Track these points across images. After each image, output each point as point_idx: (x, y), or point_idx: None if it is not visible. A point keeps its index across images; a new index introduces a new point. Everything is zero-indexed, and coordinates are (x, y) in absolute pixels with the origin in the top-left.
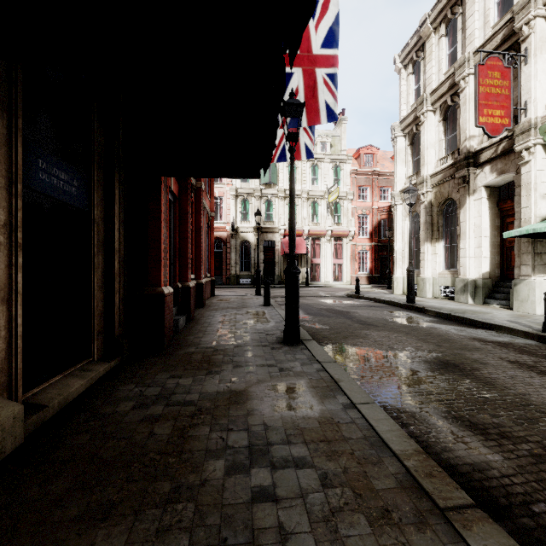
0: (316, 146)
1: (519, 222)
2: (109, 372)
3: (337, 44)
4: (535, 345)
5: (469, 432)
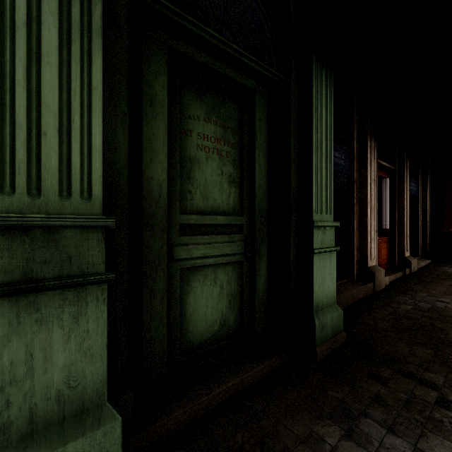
0: None
1: None
2: (429, 263)
3: None
4: None
5: None
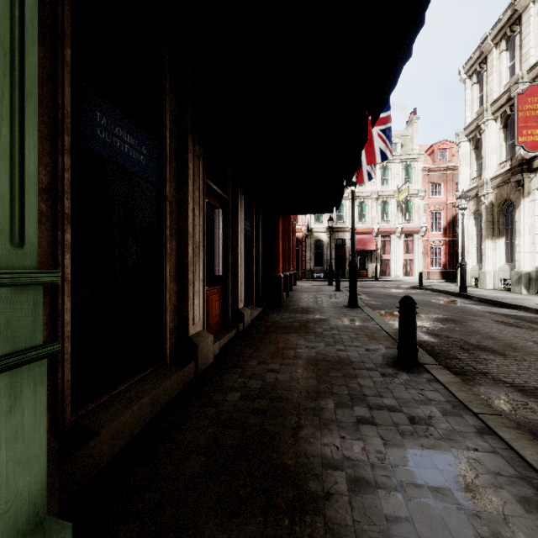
0: None
1: None
2: (261, 311)
3: (387, 109)
4: (535, 317)
5: (431, 335)
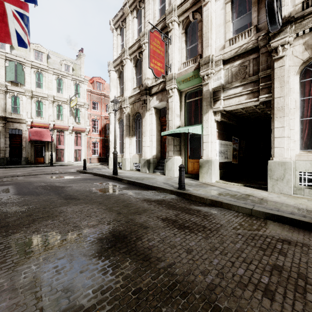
0: (62, 66)
1: (168, 128)
2: None
3: None
4: (175, 199)
5: None
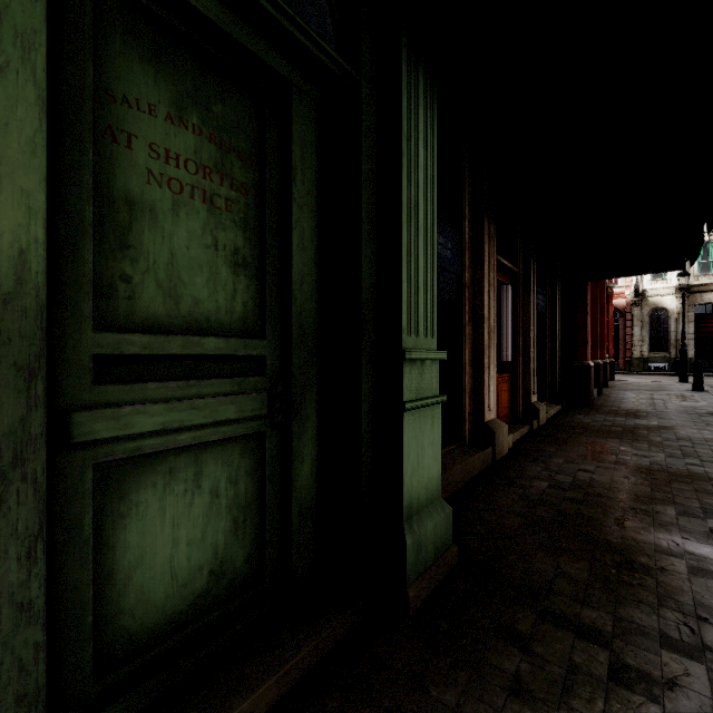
0: None
1: None
2: (560, 410)
3: None
4: None
5: None
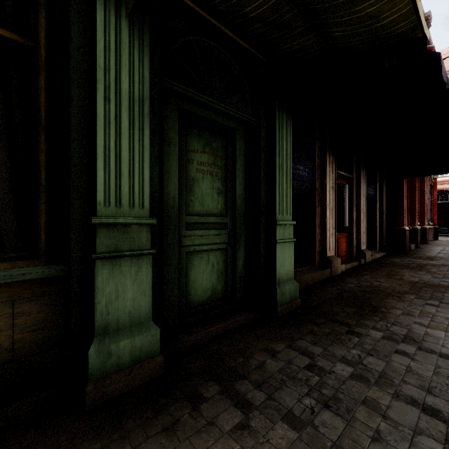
0: None
1: None
2: (384, 255)
3: None
4: None
5: None
